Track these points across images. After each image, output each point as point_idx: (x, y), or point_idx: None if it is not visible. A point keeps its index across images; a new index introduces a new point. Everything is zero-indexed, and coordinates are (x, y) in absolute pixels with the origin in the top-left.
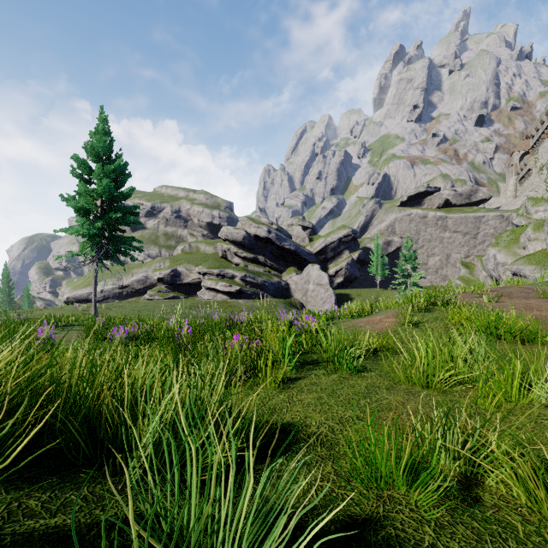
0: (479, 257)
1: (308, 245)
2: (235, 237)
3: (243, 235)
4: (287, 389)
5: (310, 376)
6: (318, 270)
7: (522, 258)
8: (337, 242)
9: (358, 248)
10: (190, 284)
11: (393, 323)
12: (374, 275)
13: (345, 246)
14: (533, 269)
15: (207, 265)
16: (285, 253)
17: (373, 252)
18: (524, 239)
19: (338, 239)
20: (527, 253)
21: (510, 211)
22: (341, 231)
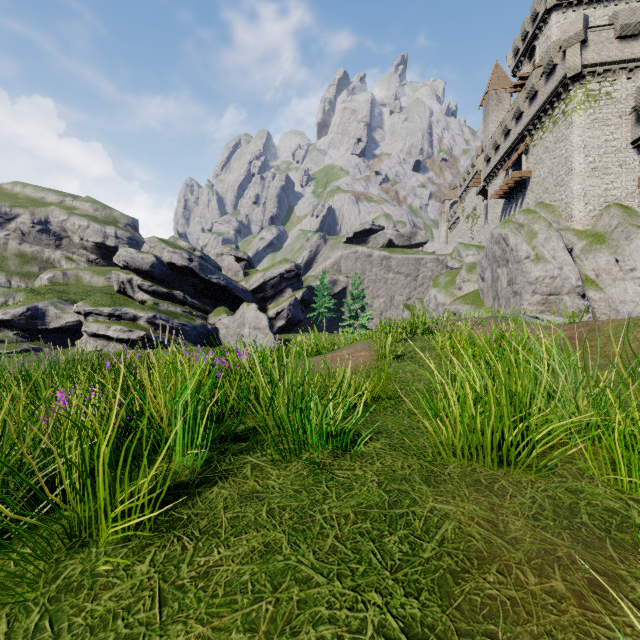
0: (420, 299)
1: (243, 280)
2: (138, 264)
3: (152, 262)
4: (168, 530)
5: (240, 472)
6: (255, 310)
7: (459, 298)
8: (278, 278)
9: (302, 287)
10: (63, 330)
11: (369, 357)
12: (320, 317)
13: (287, 283)
14: (468, 308)
15: (92, 302)
16: (213, 288)
17: (319, 290)
18: (459, 280)
19: (280, 274)
20: (462, 294)
21: (445, 255)
22: (282, 265)
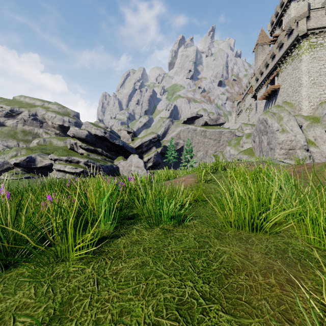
0: (221, 152)
1: (131, 143)
2: (80, 135)
3: (86, 134)
4: (99, 255)
5: (130, 232)
6: (137, 158)
7: (242, 151)
8: (149, 142)
9: (161, 146)
10: (43, 168)
11: (193, 181)
12: (170, 161)
13: (153, 144)
14: (246, 157)
15: (58, 154)
16: (116, 147)
17: (169, 148)
18: (242, 142)
19: (149, 140)
20: (243, 149)
21: (234, 129)
22: (151, 135)
